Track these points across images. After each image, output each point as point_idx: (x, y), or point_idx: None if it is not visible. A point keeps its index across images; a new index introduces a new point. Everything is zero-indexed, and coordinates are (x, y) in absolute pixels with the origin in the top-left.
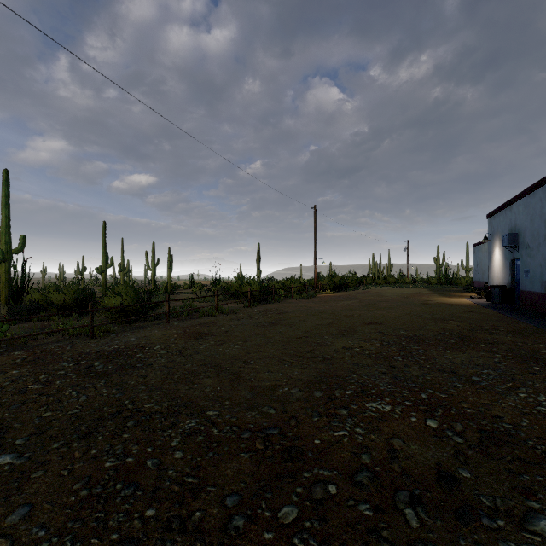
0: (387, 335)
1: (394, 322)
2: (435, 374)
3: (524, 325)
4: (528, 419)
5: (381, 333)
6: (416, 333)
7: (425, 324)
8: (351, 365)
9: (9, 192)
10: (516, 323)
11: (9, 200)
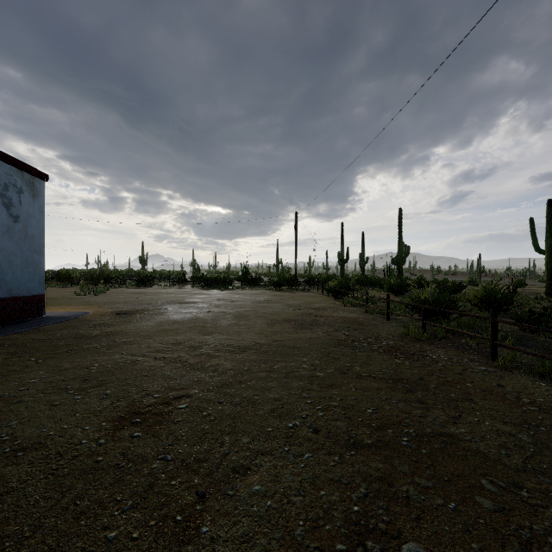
0: (192, 315)
1: (173, 326)
2: (187, 307)
3: (6, 337)
4: (177, 305)
5: (195, 315)
6: (168, 318)
7: (141, 327)
8: (214, 307)
9: None
10: (0, 340)
11: None
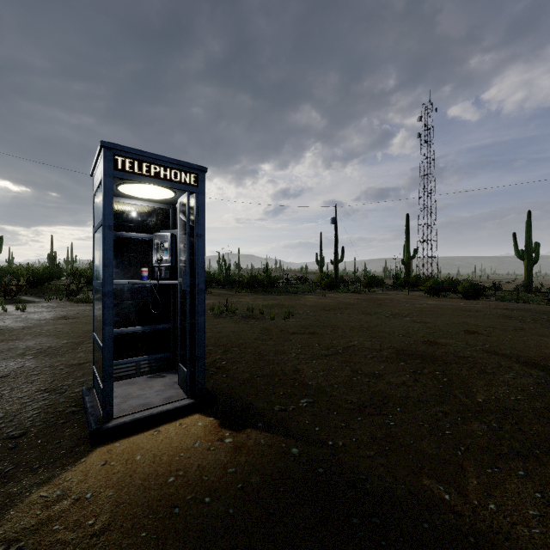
0: None
1: None
2: None
3: None
4: None
5: None
6: None
7: None
8: None
9: None
10: None
11: None
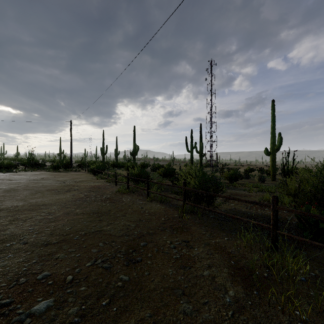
0: None
1: None
2: None
3: None
4: None
5: None
6: None
7: None
8: None
9: (274, 112)
10: None
11: (274, 117)
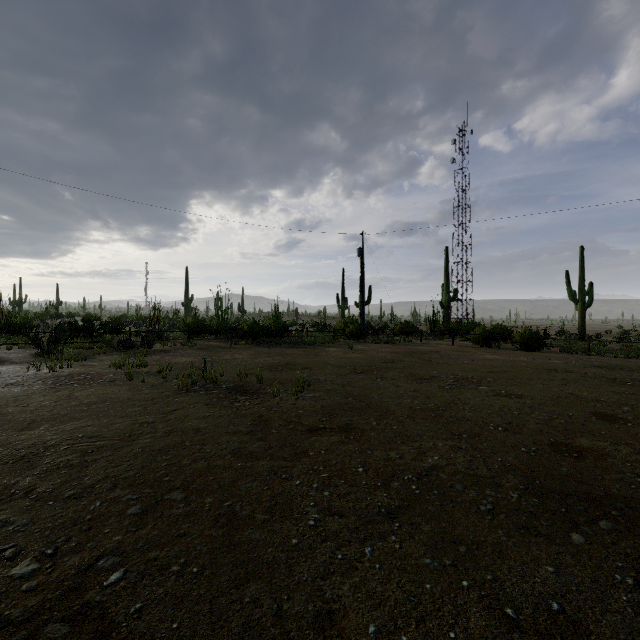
0: None
1: None
2: None
3: None
4: None
5: None
6: None
7: None
8: None
9: None
10: None
11: None
